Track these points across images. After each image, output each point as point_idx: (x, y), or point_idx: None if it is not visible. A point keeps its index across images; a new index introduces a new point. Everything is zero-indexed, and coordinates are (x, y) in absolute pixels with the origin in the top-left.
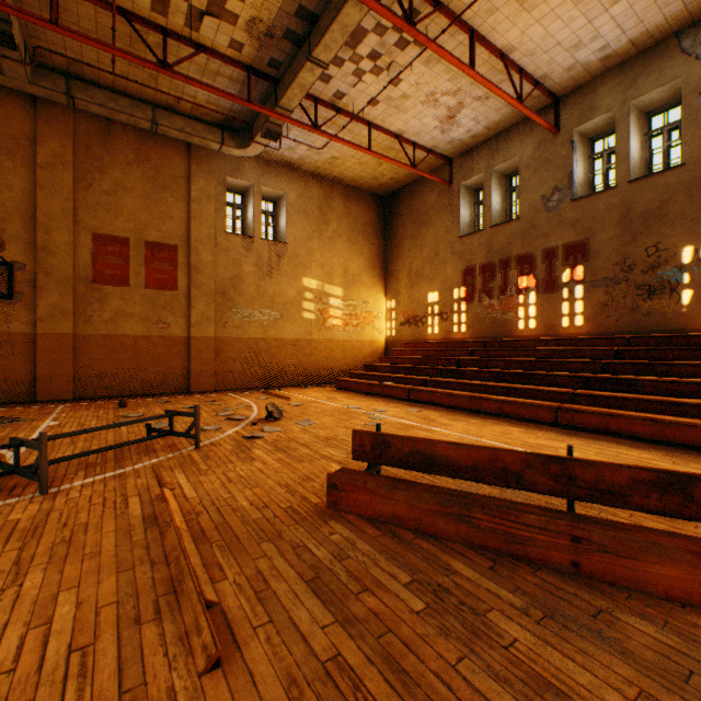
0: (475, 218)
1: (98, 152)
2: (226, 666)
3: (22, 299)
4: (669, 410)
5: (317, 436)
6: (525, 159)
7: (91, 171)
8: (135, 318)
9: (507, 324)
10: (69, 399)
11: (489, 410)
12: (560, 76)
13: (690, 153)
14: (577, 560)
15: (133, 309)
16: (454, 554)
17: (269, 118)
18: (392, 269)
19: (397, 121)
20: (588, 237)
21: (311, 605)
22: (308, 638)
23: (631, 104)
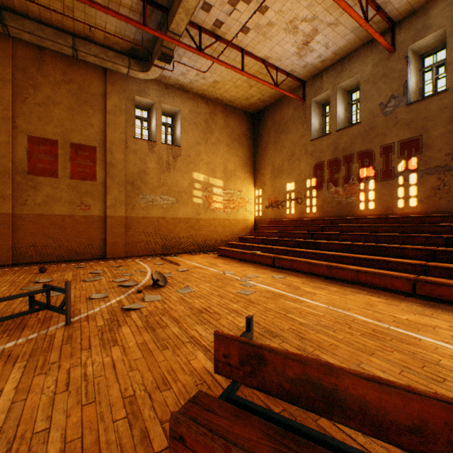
0: (323, 126)
1: (32, 73)
2: None
3: None
4: None
5: (191, 307)
6: (365, 75)
7: (26, 87)
8: (62, 201)
9: (350, 206)
10: (8, 264)
11: (345, 278)
12: (399, 0)
13: None
14: None
15: (60, 195)
16: None
17: (163, 43)
18: (259, 167)
19: (263, 47)
20: (422, 133)
21: None
22: None
23: None
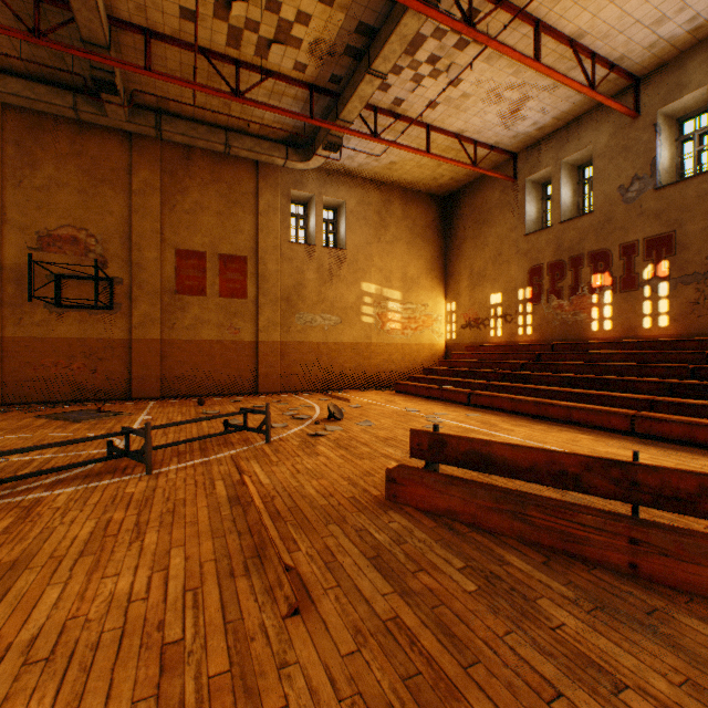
0: (543, 214)
1: (180, 177)
2: (303, 614)
3: (120, 309)
4: None
5: (376, 436)
6: (599, 148)
7: (174, 194)
8: (210, 324)
9: (579, 326)
10: (157, 397)
11: (555, 416)
12: (640, 55)
13: None
14: (635, 562)
15: (209, 316)
16: (507, 548)
17: (330, 131)
18: (452, 271)
19: (456, 120)
20: (675, 228)
21: (373, 577)
22: (370, 601)
23: None
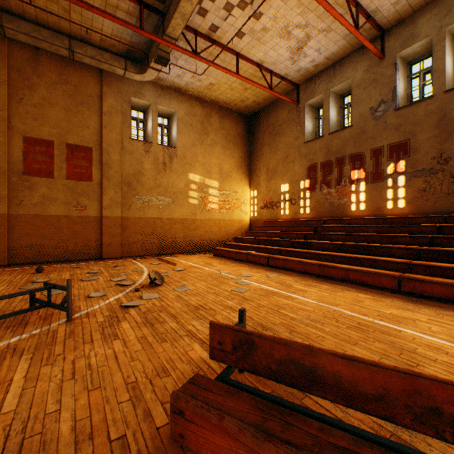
0: (316, 129)
1: (27, 74)
2: None
3: None
4: None
5: (187, 304)
6: (356, 80)
7: (22, 88)
8: (58, 202)
9: (342, 207)
10: (3, 264)
11: (335, 276)
12: (387, 10)
13: None
14: None
15: (56, 195)
16: None
17: (159, 46)
18: (254, 168)
19: (258, 51)
20: (409, 137)
21: None
22: None
23: (446, 30)
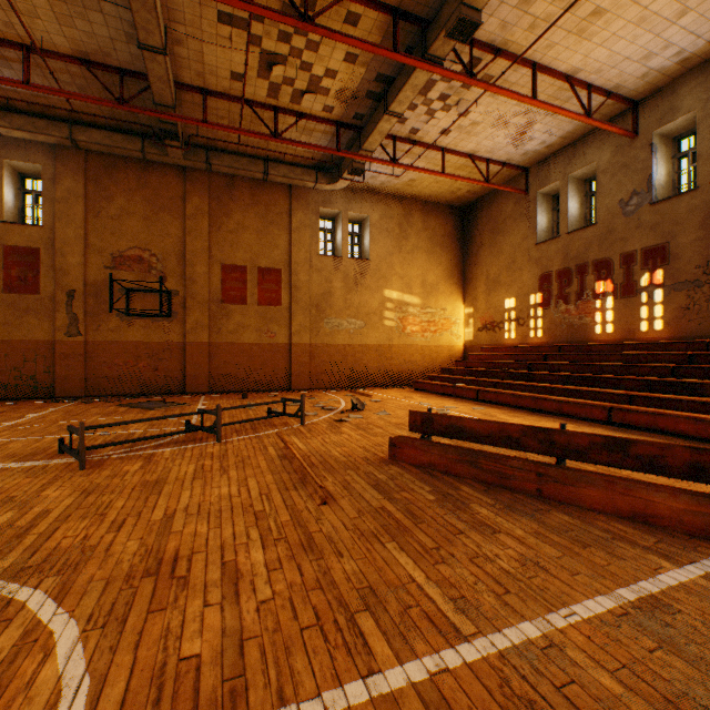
0: (554, 224)
1: (225, 201)
2: (330, 504)
3: (177, 317)
4: None
5: (389, 422)
6: (602, 164)
7: (220, 216)
8: (250, 329)
9: (584, 329)
10: (206, 392)
11: (548, 409)
12: (634, 83)
13: None
14: (540, 488)
15: (249, 322)
16: (464, 483)
17: (354, 159)
18: (470, 277)
19: (468, 143)
20: (668, 240)
21: (372, 492)
22: (369, 501)
23: None
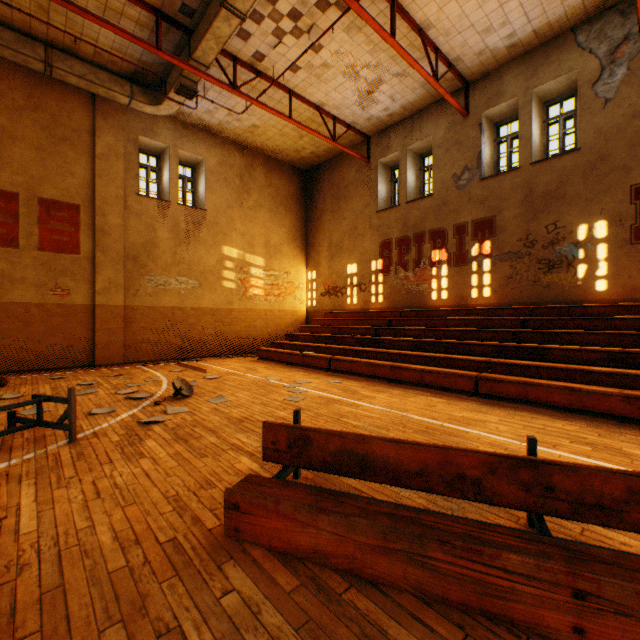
0: (391, 195)
1: None
2: None
3: None
4: (581, 378)
5: (228, 417)
6: (438, 139)
7: None
8: (26, 283)
9: (421, 295)
10: None
11: (409, 379)
12: (471, 60)
13: (585, 139)
14: (582, 624)
15: (23, 273)
16: (405, 620)
17: (183, 72)
18: (313, 242)
19: (318, 91)
20: (495, 214)
21: None
22: None
23: (533, 92)
